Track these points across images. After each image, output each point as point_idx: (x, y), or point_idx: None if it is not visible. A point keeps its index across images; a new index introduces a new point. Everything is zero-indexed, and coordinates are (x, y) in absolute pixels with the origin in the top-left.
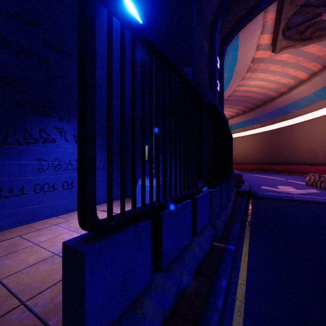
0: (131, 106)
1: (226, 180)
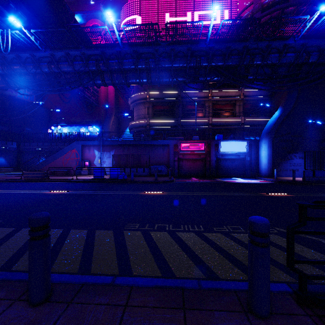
0: (322, 143)
1: None
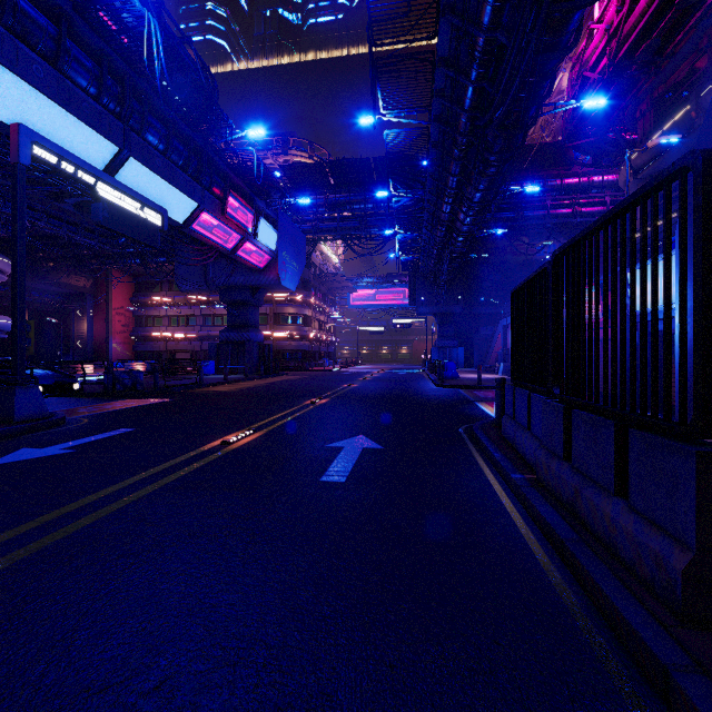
0: None
1: (673, 437)
